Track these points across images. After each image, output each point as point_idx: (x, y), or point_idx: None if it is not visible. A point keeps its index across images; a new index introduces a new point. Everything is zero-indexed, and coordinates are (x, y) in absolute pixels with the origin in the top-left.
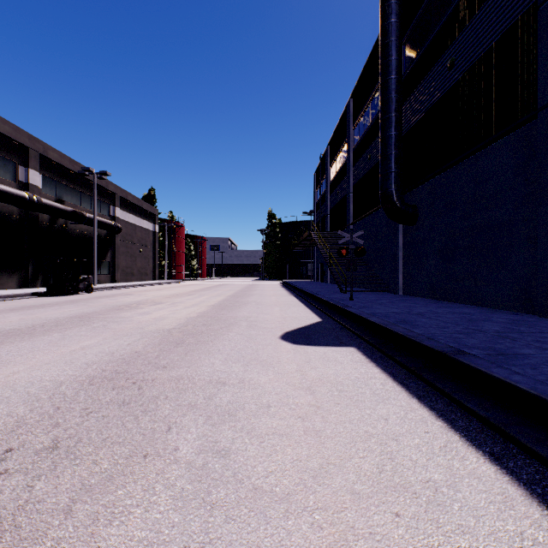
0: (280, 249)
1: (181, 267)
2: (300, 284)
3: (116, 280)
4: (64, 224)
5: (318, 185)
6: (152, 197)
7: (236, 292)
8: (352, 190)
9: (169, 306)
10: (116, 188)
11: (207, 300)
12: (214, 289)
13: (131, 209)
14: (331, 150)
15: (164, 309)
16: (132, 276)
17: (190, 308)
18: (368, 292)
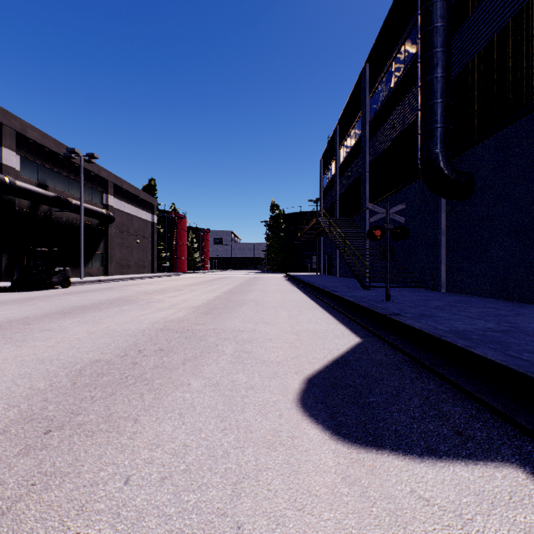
0: (283, 241)
1: (182, 260)
2: (307, 278)
3: (110, 273)
4: (48, 212)
5: (324, 171)
6: (153, 188)
7: (234, 287)
8: (368, 169)
9: (137, 308)
10: (110, 175)
11: (195, 297)
12: (210, 283)
13: (127, 198)
14: (341, 129)
15: (126, 313)
16: (128, 268)
17: (163, 312)
18: (396, 288)
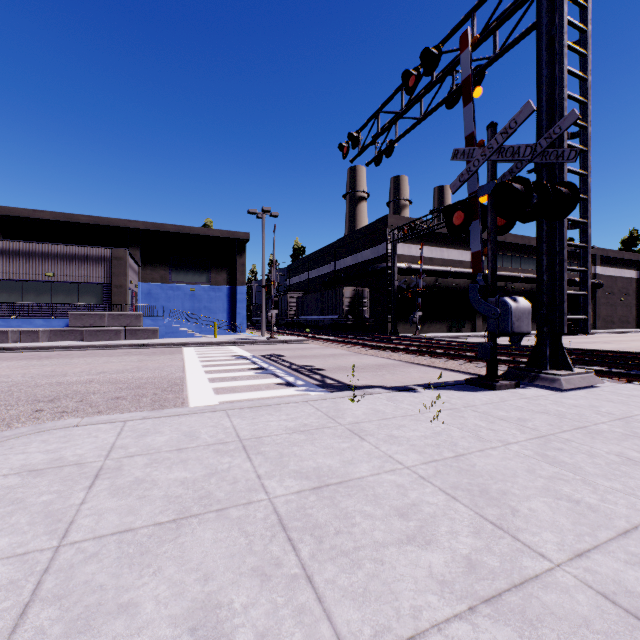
0: None
1: None
2: None
3: (597, 327)
4: None
5: None
6: (634, 239)
7: None
8: None
9: None
10: (597, 250)
11: None
12: None
13: (610, 263)
14: None
15: None
16: (611, 324)
17: None
18: None
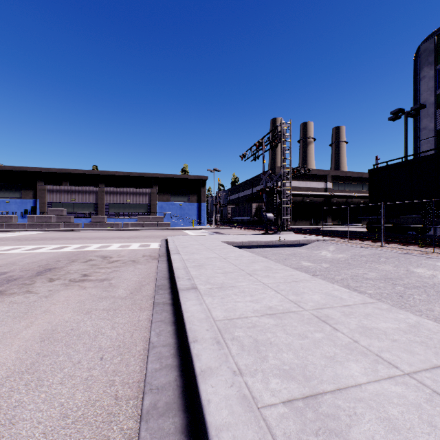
0: None
1: None
2: None
3: None
4: None
5: None
6: None
7: None
8: None
9: None
10: None
11: None
12: None
13: None
14: None
15: None
16: None
17: None
18: None
